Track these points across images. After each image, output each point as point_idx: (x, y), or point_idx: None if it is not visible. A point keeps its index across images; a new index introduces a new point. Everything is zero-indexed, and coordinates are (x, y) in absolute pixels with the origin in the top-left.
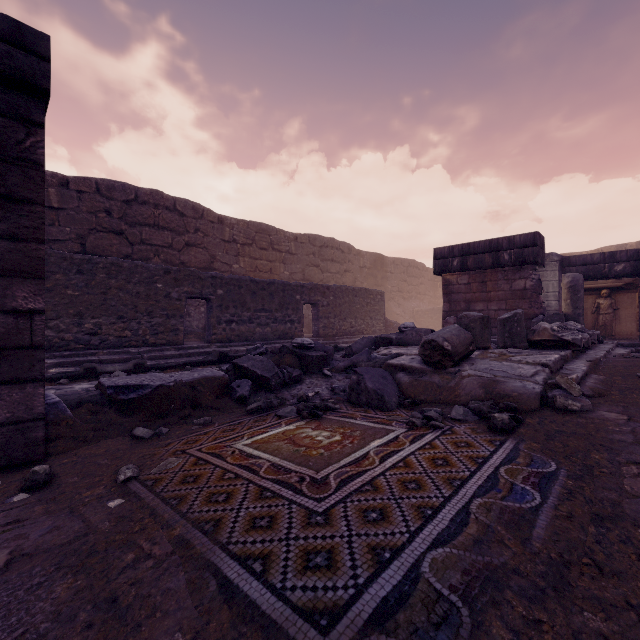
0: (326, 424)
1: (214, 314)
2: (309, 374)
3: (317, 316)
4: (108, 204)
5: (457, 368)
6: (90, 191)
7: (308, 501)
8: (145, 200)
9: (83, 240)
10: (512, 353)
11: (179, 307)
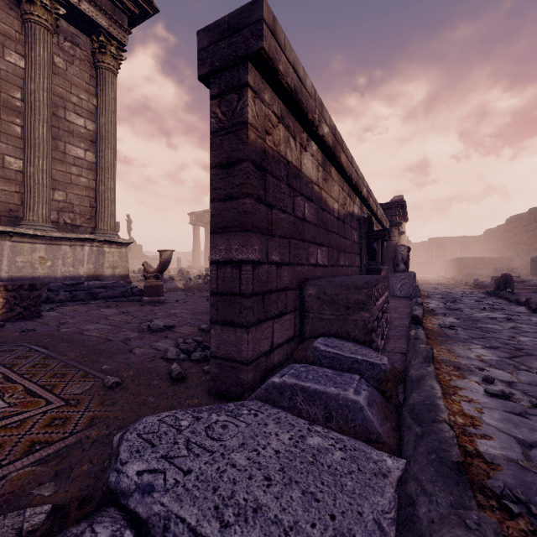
0: None
1: None
2: None
3: None
4: None
5: None
6: None
7: None
8: None
9: None
10: None
11: None
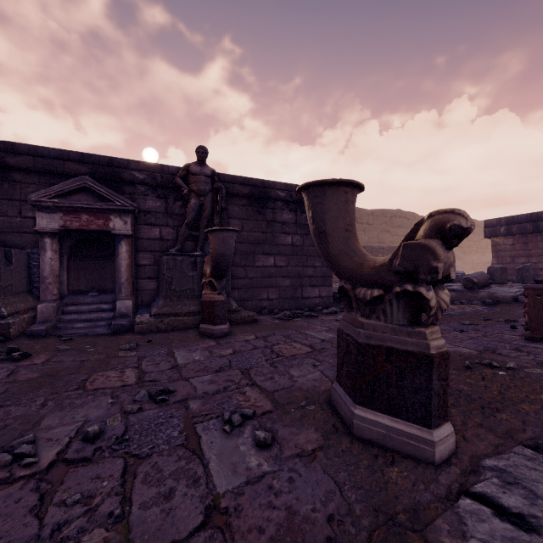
0: None
1: None
2: None
3: None
4: None
5: (480, 290)
6: None
7: None
8: None
9: None
10: (517, 285)
11: None
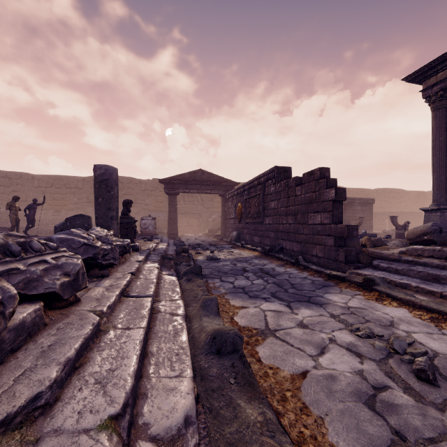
0: None
1: None
2: None
3: (390, 223)
4: None
5: None
6: None
7: None
8: None
9: None
10: None
11: None
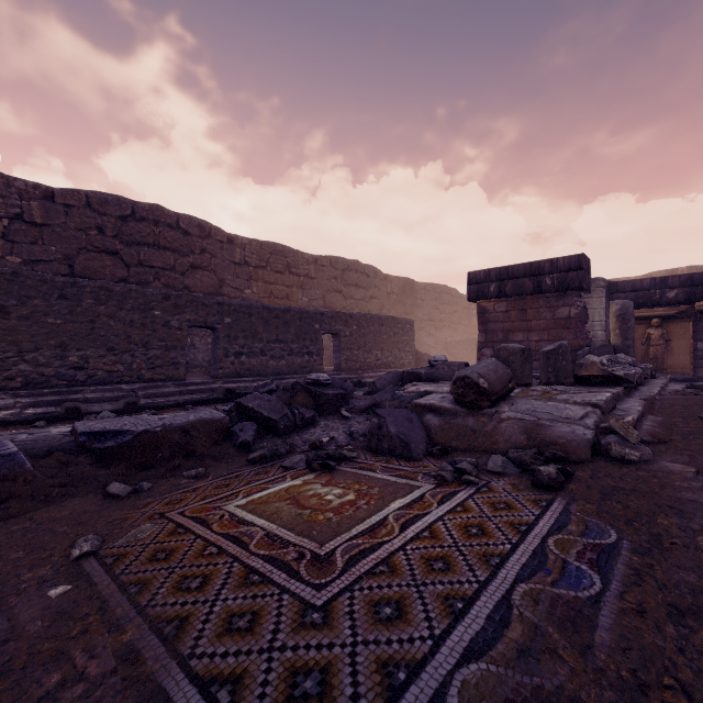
0: (339, 478)
1: (221, 345)
2: (325, 415)
3: (339, 347)
4: (100, 220)
5: (494, 409)
6: (79, 205)
7: (305, 589)
8: (143, 216)
9: (71, 261)
10: (557, 391)
11: (180, 337)
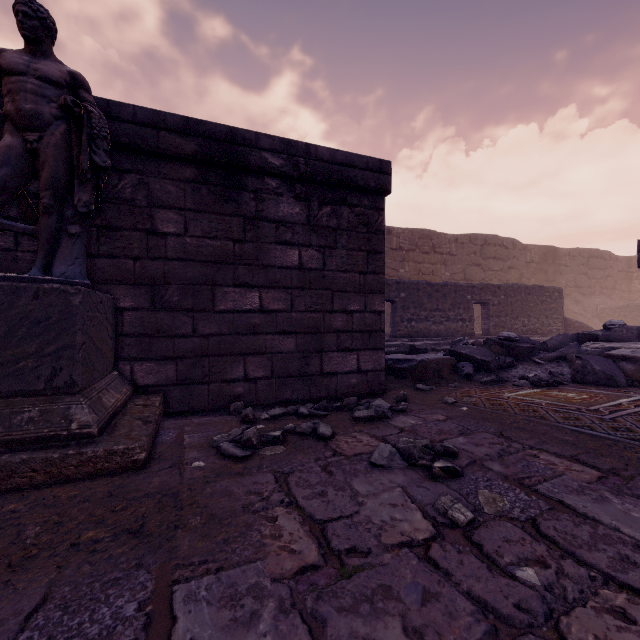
0: (566, 390)
1: (398, 314)
2: (519, 361)
3: (487, 315)
4: None
5: None
6: None
7: (594, 415)
8: None
9: None
10: None
11: None
